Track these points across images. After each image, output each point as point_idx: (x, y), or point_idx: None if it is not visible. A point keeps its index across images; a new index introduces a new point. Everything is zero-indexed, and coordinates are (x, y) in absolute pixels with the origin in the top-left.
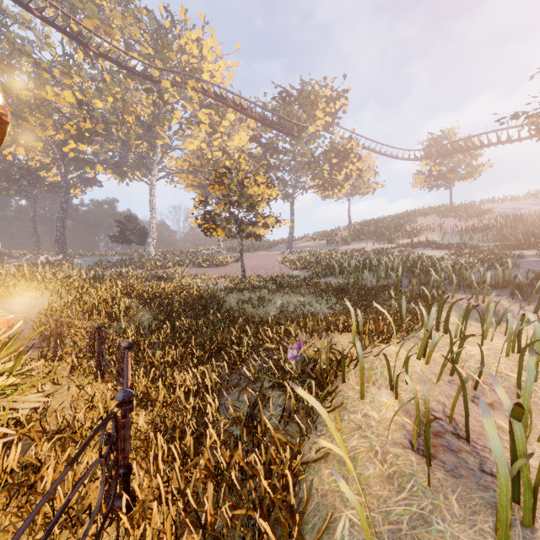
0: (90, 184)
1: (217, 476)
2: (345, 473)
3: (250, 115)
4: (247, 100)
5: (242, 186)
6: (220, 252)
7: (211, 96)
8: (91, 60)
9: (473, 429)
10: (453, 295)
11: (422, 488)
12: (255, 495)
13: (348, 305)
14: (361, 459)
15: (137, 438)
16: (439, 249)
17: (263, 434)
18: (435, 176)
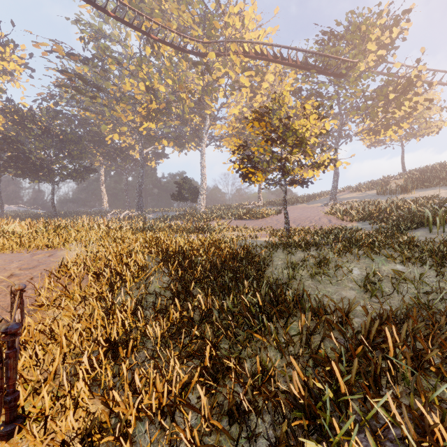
0: (161, 157)
1: None
2: None
3: (290, 63)
4: (288, 48)
5: (286, 119)
6: (260, 206)
7: (251, 56)
8: (156, 52)
9: None
10: None
11: None
12: None
13: None
14: None
15: None
16: None
17: None
18: None
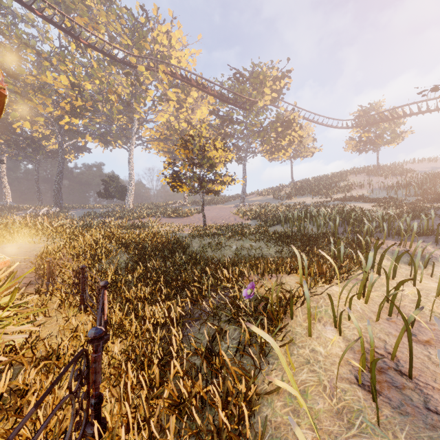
0: (82, 151)
1: (179, 404)
2: (296, 406)
3: (210, 92)
4: (207, 80)
5: (203, 150)
6: (185, 205)
7: (178, 78)
8: (82, 50)
9: (414, 365)
10: (384, 241)
11: (371, 425)
12: (213, 427)
13: (295, 250)
14: (311, 393)
15: (111, 366)
16: (368, 202)
17: (221, 364)
18: (364, 141)
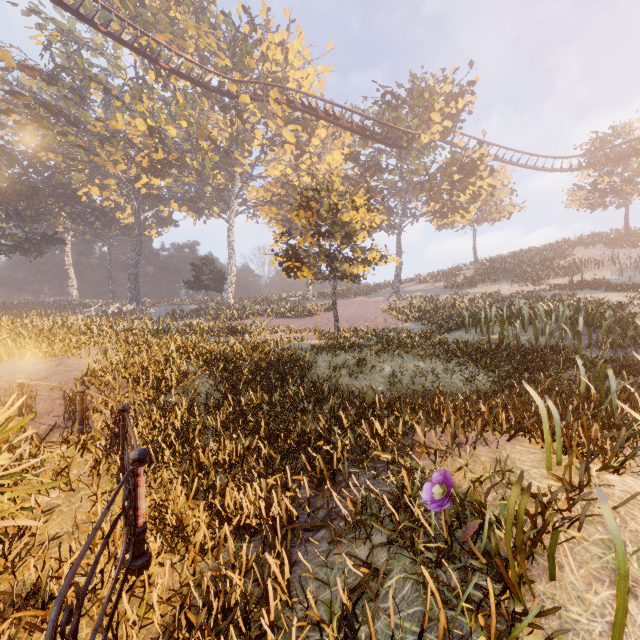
0: (166, 224)
1: None
2: None
3: (345, 125)
4: (342, 107)
5: (335, 210)
6: (309, 299)
7: (297, 108)
8: (163, 80)
9: None
10: None
11: None
12: None
13: (532, 392)
14: None
15: None
16: (617, 291)
17: None
18: (603, 191)
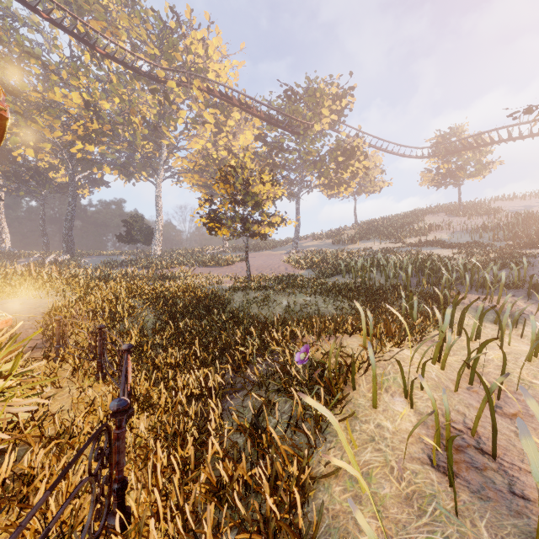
0: (98, 184)
1: (219, 490)
2: (358, 492)
3: (255, 113)
4: (252, 99)
5: (247, 184)
6: (225, 252)
7: (216, 95)
8: (98, 61)
9: (498, 443)
10: (466, 296)
11: (445, 513)
12: (259, 516)
13: (358, 306)
14: (375, 475)
15: (137, 446)
16: (448, 248)
17: (269, 443)
18: (444, 174)
